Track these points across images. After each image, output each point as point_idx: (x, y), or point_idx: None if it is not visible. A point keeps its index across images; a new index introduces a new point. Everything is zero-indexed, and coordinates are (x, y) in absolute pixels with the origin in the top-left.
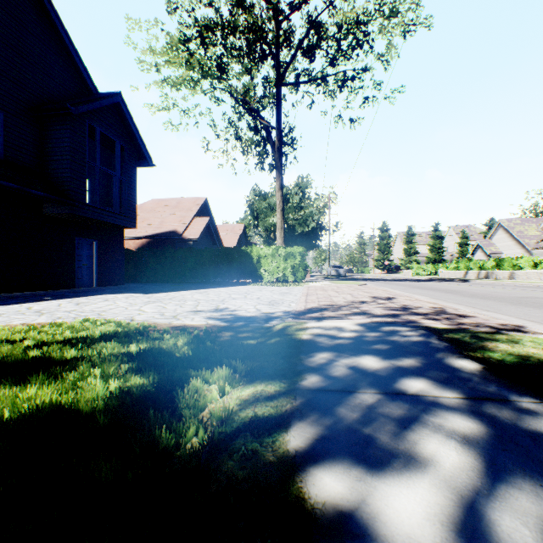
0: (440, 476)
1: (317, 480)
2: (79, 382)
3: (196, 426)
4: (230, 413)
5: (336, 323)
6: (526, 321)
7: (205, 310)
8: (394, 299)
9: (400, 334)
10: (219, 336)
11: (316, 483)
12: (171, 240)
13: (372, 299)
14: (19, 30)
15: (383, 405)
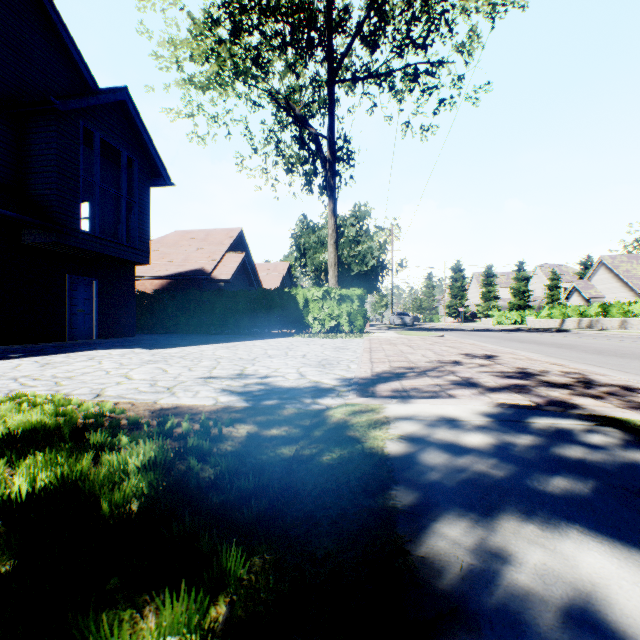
0: None
1: None
2: None
3: None
4: None
5: (437, 408)
6: None
7: (222, 377)
8: (497, 357)
9: (579, 441)
10: (226, 435)
11: None
12: (197, 281)
13: (467, 359)
14: None
15: None
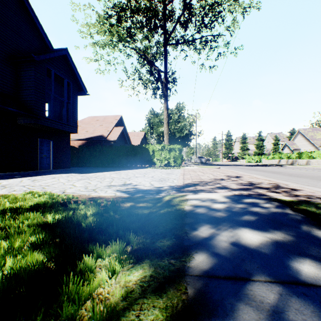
0: None
1: None
2: None
3: None
4: (111, 315)
5: (208, 196)
6: None
7: (116, 185)
8: (241, 177)
9: (260, 206)
10: (122, 206)
11: None
12: (100, 141)
13: (227, 178)
14: (1, 7)
15: (289, 305)
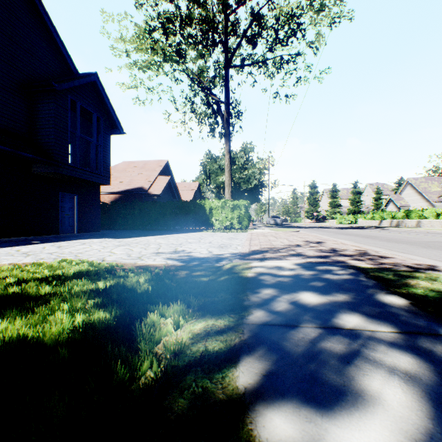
0: (390, 417)
1: (267, 421)
2: (48, 316)
3: (150, 359)
4: (183, 347)
5: (276, 263)
6: (437, 262)
7: (165, 252)
8: (324, 243)
9: (332, 273)
10: (176, 274)
11: (266, 424)
12: (139, 195)
13: (305, 243)
14: (12, 20)
15: (324, 339)
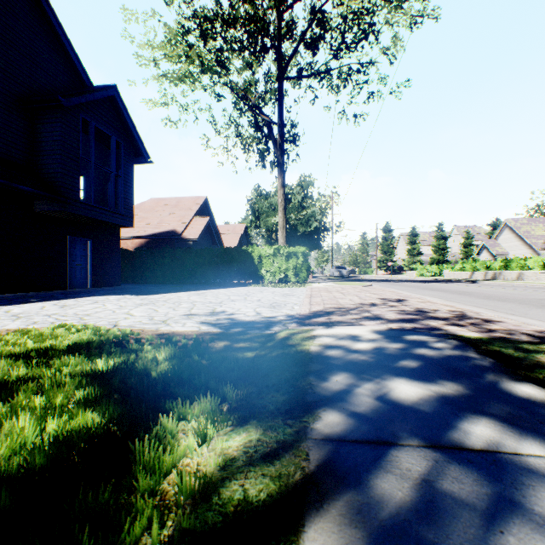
0: None
1: None
2: (5, 420)
3: (148, 515)
4: (206, 486)
5: (348, 331)
6: None
7: (200, 314)
8: (406, 301)
9: (428, 346)
10: (211, 346)
11: None
12: (170, 240)
13: (382, 302)
14: (7, 17)
15: (445, 473)
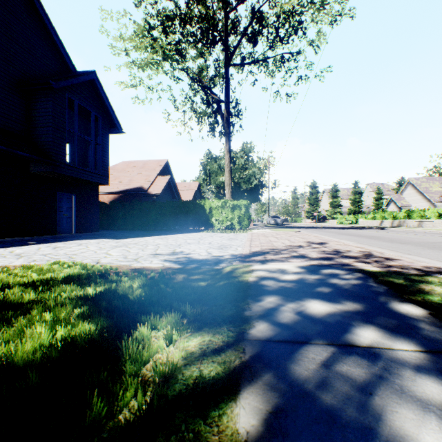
0: None
1: None
2: (26, 328)
3: (135, 386)
4: (174, 369)
5: (278, 266)
6: None
7: (163, 254)
8: (326, 243)
9: (338, 277)
10: (173, 278)
11: None
12: (138, 195)
13: (307, 244)
14: (8, 17)
15: (339, 360)
